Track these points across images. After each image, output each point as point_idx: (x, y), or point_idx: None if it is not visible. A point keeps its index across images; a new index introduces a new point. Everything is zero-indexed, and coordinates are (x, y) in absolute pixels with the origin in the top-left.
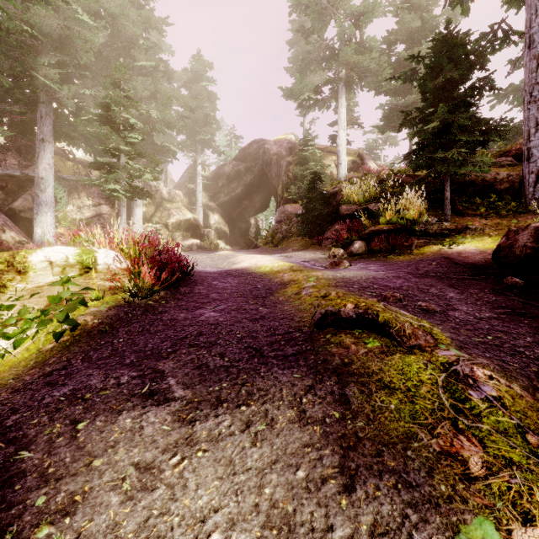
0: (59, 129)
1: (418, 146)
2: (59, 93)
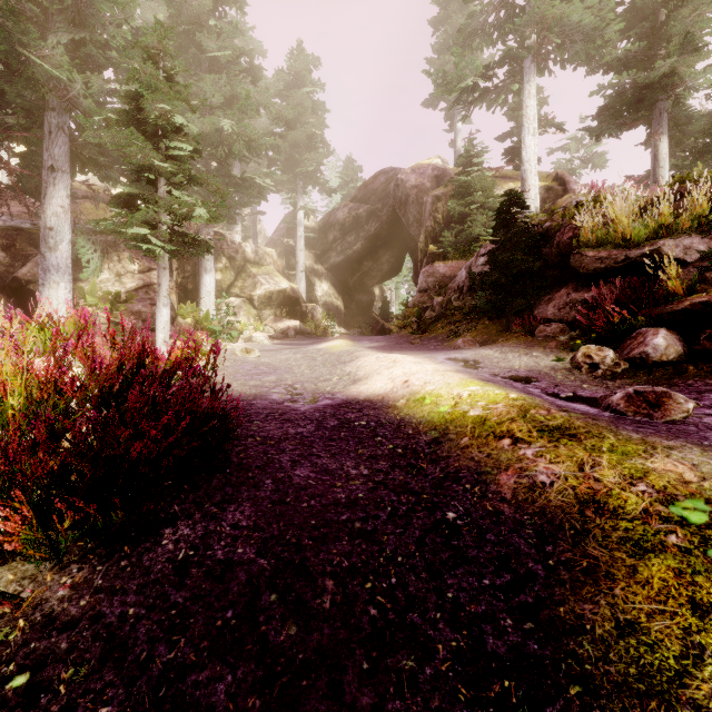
0: (78, 150)
1: None
2: (71, 88)
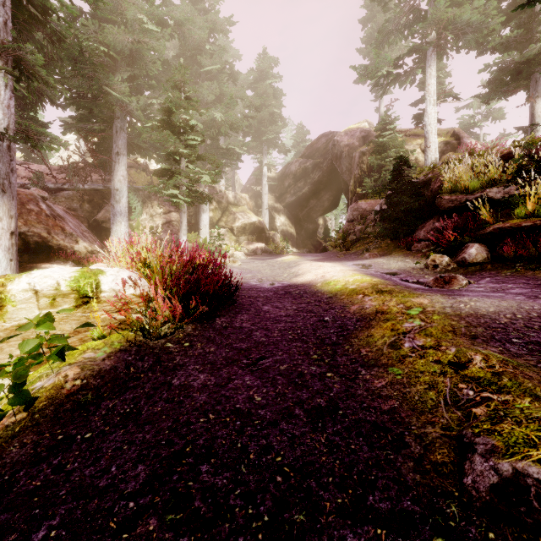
0: (131, 141)
1: None
2: (129, 105)
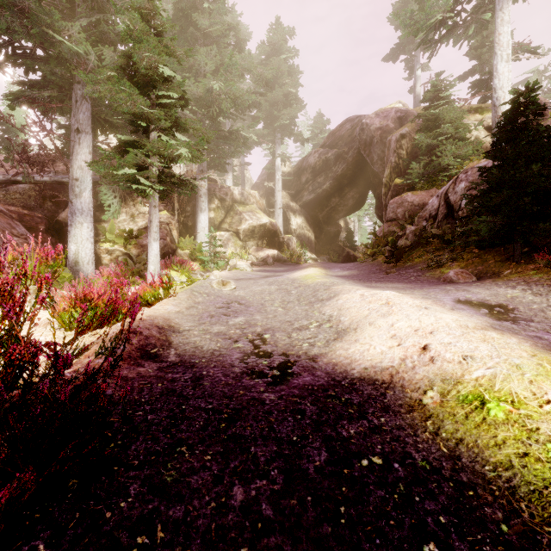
0: (97, 115)
1: None
2: (88, 61)
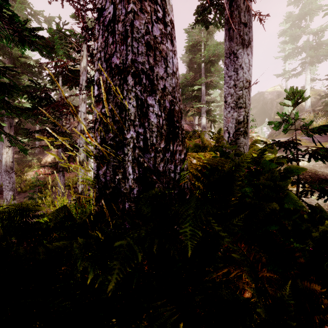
0: None
1: (326, 104)
2: None
